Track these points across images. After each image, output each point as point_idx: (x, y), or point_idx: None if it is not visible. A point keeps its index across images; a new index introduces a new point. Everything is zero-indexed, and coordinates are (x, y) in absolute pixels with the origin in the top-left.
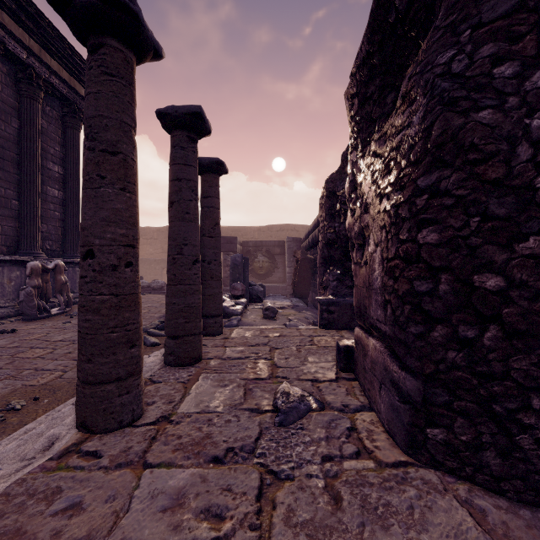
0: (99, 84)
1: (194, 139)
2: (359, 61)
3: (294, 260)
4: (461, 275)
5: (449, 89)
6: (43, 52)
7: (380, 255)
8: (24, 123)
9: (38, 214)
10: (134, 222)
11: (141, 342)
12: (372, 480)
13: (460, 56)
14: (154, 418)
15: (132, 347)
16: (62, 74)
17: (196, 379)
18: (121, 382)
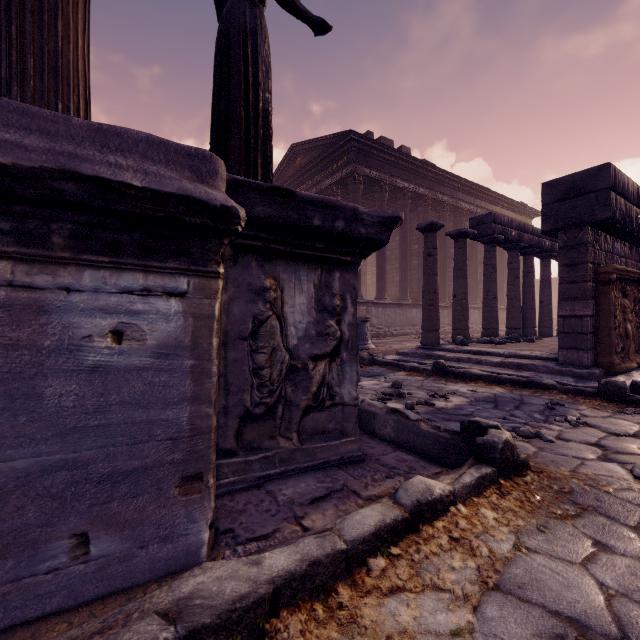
0: None
1: None
2: None
3: None
4: None
5: None
6: (517, 216)
7: None
8: None
9: None
10: None
11: None
12: None
13: None
14: None
15: None
16: (522, 220)
17: None
18: None
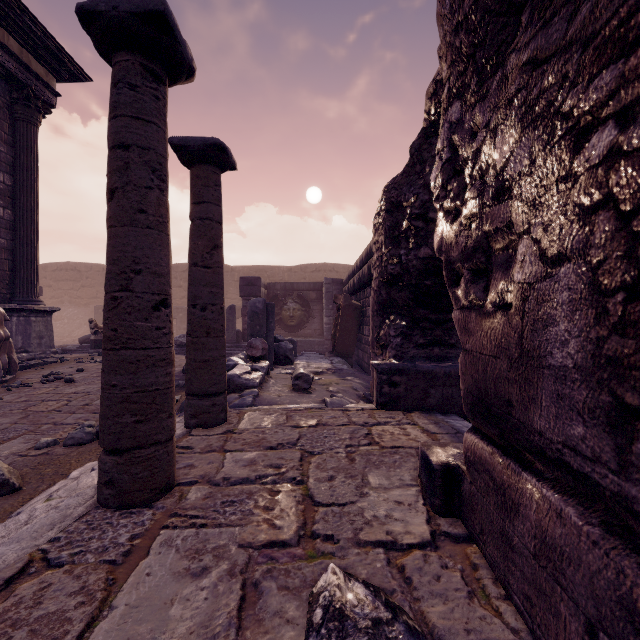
0: None
1: (158, 75)
2: None
3: (333, 307)
4: None
5: None
6: None
7: (584, 282)
8: None
9: None
10: None
11: None
12: None
13: None
14: None
15: None
16: (7, 43)
17: (144, 549)
18: None
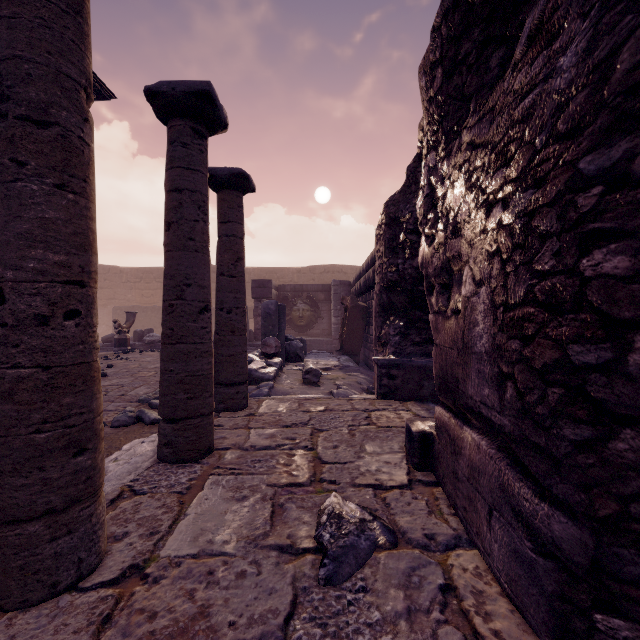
0: (16, 3)
1: (202, 133)
2: (447, 3)
3: (341, 308)
4: None
5: None
6: None
7: (489, 299)
8: None
9: None
10: (84, 243)
11: (97, 443)
12: None
13: None
14: (119, 569)
15: (80, 453)
16: None
17: (200, 486)
18: (54, 516)
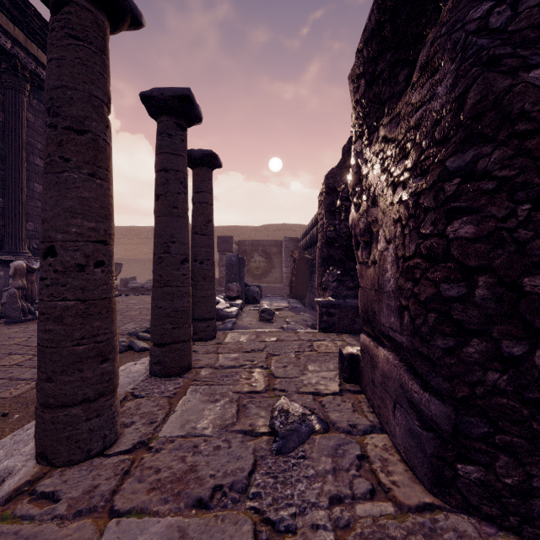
0: (63, 49)
1: (183, 126)
2: (366, 34)
3: (291, 260)
4: (506, 277)
5: (488, 46)
6: (29, 42)
7: (394, 253)
8: (9, 116)
9: (24, 212)
10: (106, 214)
11: (115, 355)
12: (393, 532)
13: (500, 8)
14: (131, 444)
15: (104, 361)
16: None
17: (183, 392)
18: (89, 404)
